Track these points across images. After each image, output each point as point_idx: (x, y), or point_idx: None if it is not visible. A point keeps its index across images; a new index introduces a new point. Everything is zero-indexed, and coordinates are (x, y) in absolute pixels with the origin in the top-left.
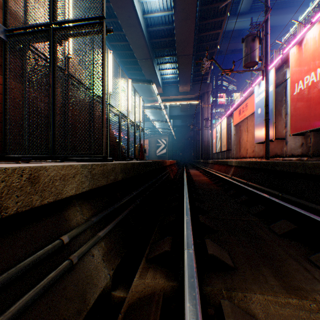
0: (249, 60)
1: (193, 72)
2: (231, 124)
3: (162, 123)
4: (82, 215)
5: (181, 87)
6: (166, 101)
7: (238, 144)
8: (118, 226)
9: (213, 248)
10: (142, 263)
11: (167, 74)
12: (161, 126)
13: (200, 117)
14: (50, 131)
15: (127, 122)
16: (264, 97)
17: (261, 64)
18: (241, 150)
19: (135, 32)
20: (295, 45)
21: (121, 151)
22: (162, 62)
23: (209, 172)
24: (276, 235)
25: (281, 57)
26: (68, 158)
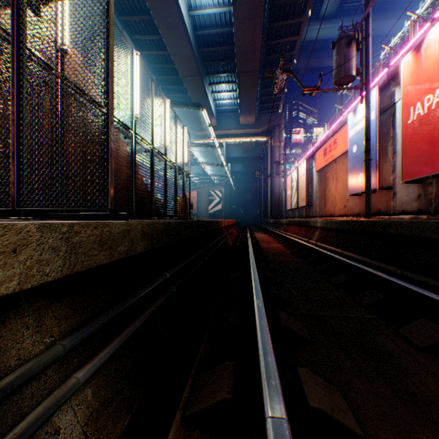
0: (343, 73)
1: (259, 96)
2: (312, 169)
3: (216, 168)
4: (40, 335)
5: (243, 117)
6: (222, 137)
7: (323, 197)
8: (130, 342)
9: (317, 391)
10: (173, 427)
11: (223, 98)
12: (214, 173)
13: (269, 159)
14: (13, 164)
15: (164, 162)
16: (362, 129)
17: (360, 80)
18: (327, 205)
19: (177, 36)
20: (408, 52)
21: (154, 205)
22: (216, 82)
23: (284, 236)
24: (416, 348)
25: (387, 71)
26: (49, 214)
